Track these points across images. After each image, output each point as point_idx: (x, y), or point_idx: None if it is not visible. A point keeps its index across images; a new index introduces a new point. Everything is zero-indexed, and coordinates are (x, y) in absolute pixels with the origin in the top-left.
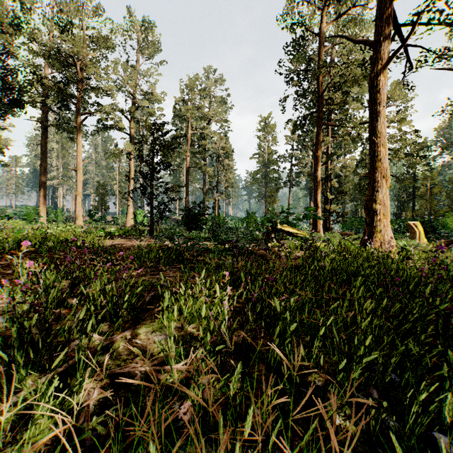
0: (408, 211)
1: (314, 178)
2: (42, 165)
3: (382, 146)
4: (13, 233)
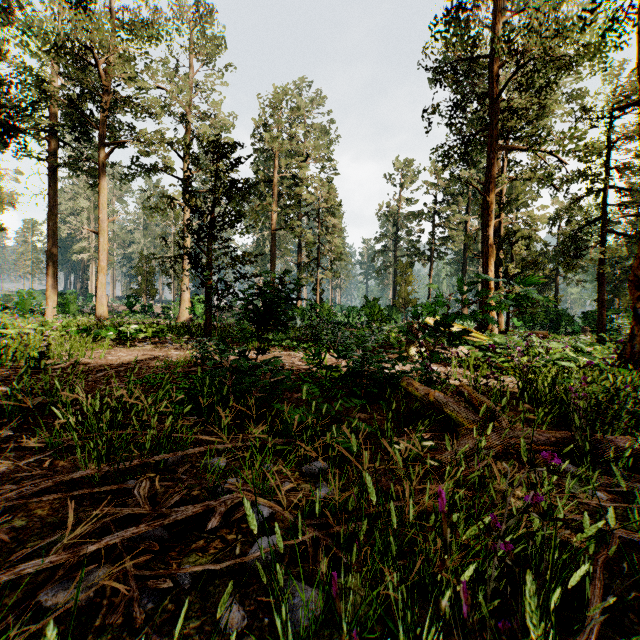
0: (623, 297)
1: (483, 240)
2: (50, 227)
3: None
4: None
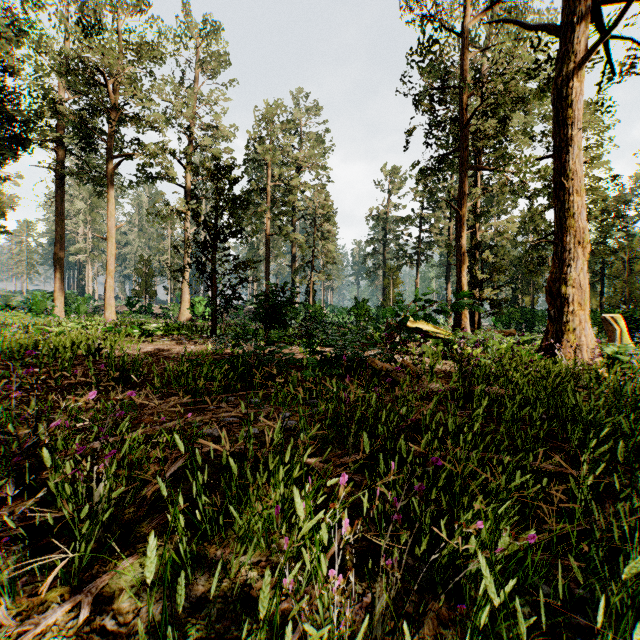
0: (592, 299)
1: (457, 249)
2: (58, 232)
3: (577, 193)
4: None
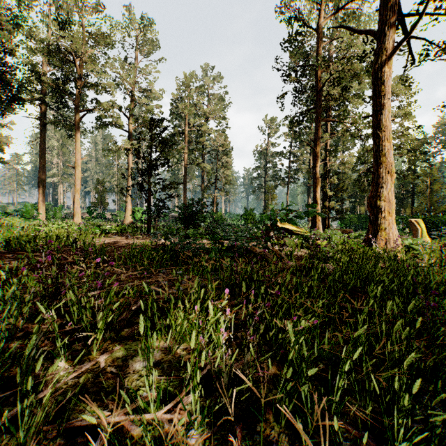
0: (406, 208)
1: (313, 175)
2: (41, 162)
3: (387, 140)
4: (3, 232)
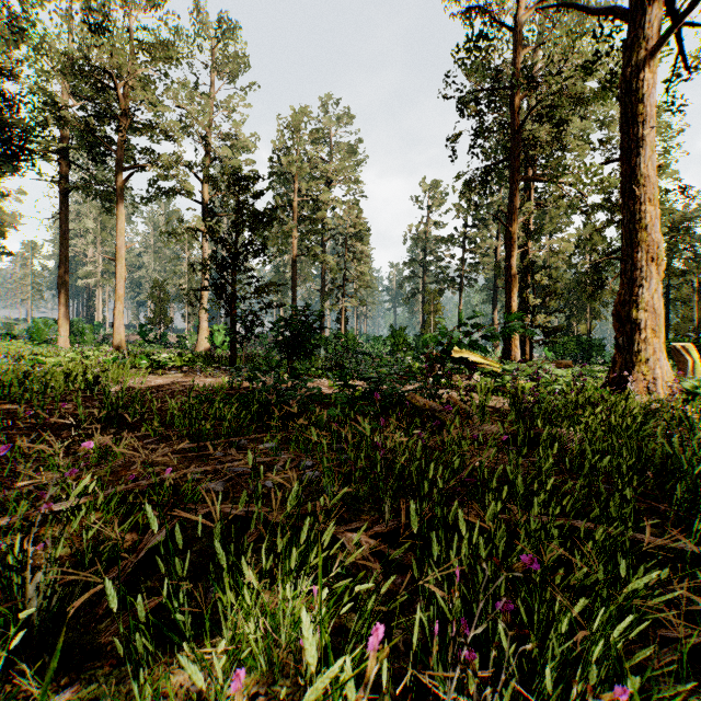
0: None
1: (506, 270)
2: (62, 252)
3: (650, 201)
4: None
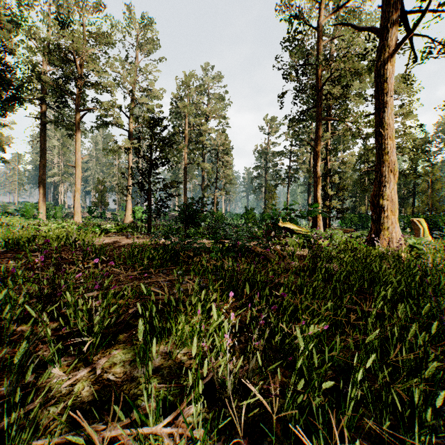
0: (407, 208)
1: (314, 174)
2: (41, 161)
3: (390, 138)
4: (2, 231)
